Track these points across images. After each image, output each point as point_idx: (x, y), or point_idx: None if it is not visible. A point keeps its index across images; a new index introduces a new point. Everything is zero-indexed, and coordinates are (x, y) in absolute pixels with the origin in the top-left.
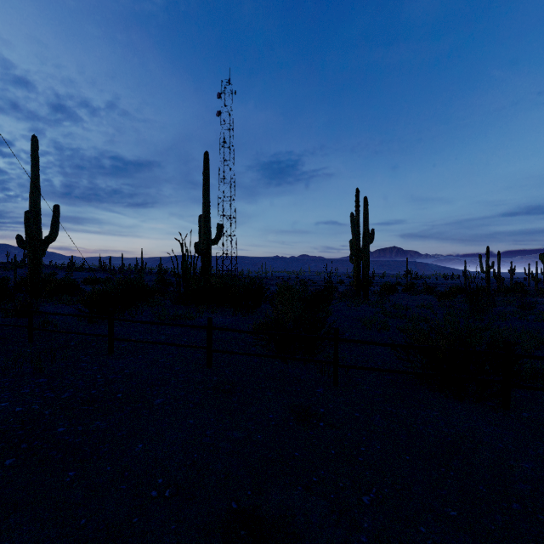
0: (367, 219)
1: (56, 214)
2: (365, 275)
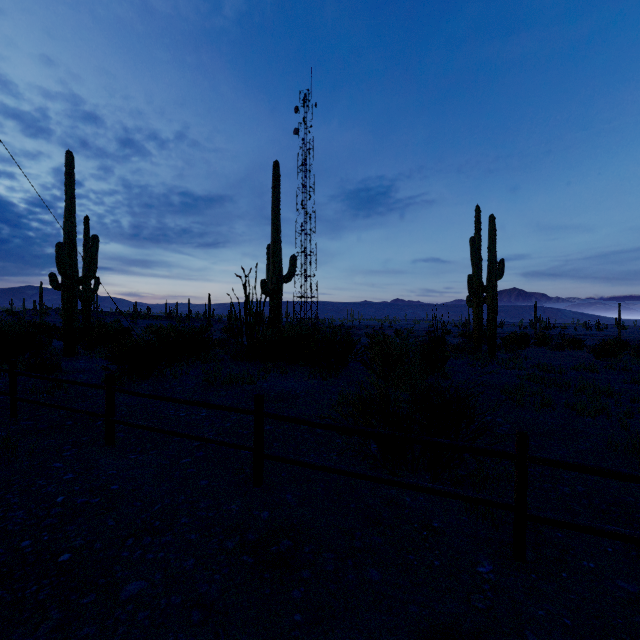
0: (494, 246)
1: (94, 247)
2: (492, 323)
